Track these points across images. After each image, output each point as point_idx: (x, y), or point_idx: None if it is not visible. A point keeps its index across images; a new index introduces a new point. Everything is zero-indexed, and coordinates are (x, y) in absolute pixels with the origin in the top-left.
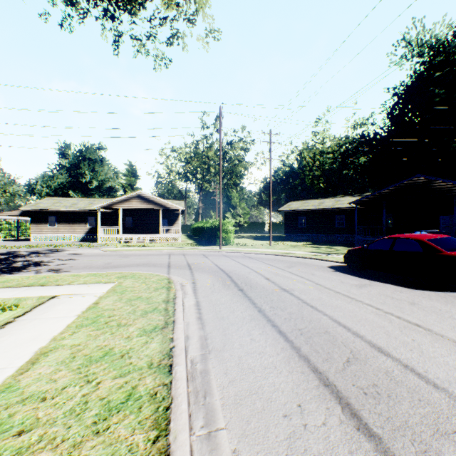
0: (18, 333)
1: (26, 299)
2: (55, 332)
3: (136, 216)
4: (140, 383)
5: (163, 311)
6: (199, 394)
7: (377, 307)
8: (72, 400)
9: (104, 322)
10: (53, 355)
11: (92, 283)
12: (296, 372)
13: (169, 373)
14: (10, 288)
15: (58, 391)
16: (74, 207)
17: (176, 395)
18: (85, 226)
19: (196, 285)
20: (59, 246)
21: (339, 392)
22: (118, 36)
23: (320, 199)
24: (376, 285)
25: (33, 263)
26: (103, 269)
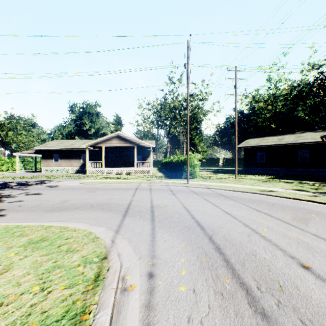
0: None
1: None
2: None
3: (117, 153)
4: None
5: None
6: None
7: None
8: None
9: None
10: None
11: None
12: None
13: None
14: None
15: None
16: (71, 146)
17: None
18: (79, 161)
19: (154, 290)
20: (52, 178)
21: None
22: None
23: (278, 135)
24: None
25: None
26: (45, 213)
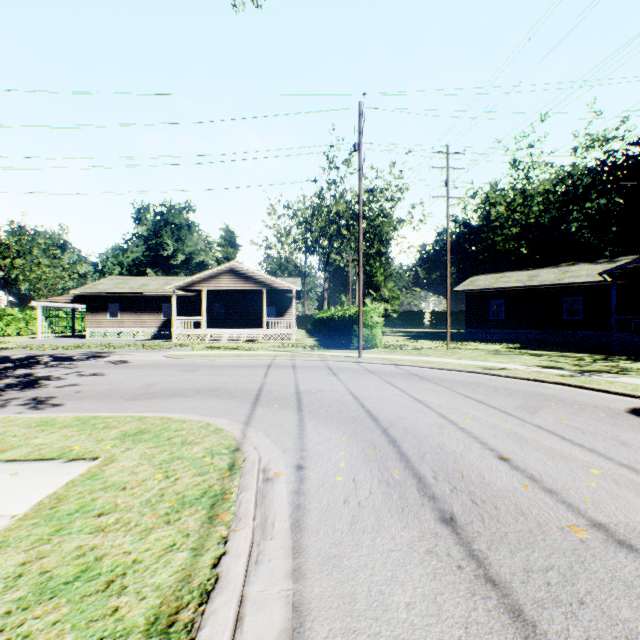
0: None
1: None
2: None
3: (229, 301)
4: None
5: None
6: None
7: None
8: None
9: None
10: None
11: (39, 461)
12: None
13: None
14: None
15: None
16: (143, 289)
17: None
18: (157, 316)
19: (304, 479)
20: (111, 348)
21: None
22: None
23: (530, 269)
24: None
25: (25, 382)
26: (126, 402)
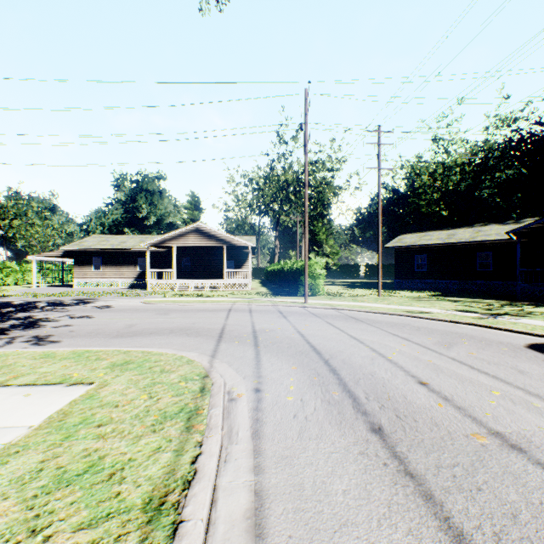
0: None
1: None
2: None
3: (195, 256)
4: None
5: None
6: None
7: None
8: None
9: None
10: None
11: (46, 385)
12: None
13: None
14: None
15: None
16: (122, 246)
17: None
18: (134, 269)
19: (261, 399)
20: (95, 295)
21: None
22: None
23: (449, 229)
24: None
25: (26, 323)
26: (112, 339)
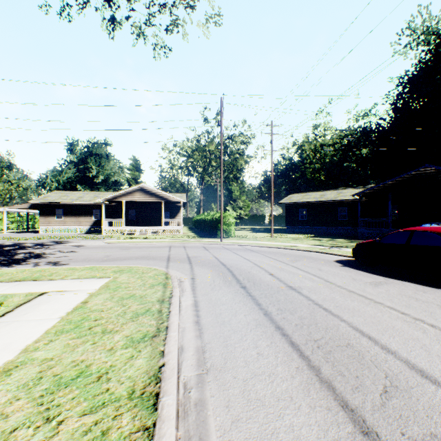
0: None
1: (13, 296)
2: (29, 340)
3: (139, 208)
4: (113, 425)
5: (156, 314)
6: None
7: (403, 311)
8: None
9: (88, 327)
10: (16, 374)
11: (86, 278)
12: (320, 409)
13: (153, 409)
14: (1, 283)
15: (3, 436)
16: (80, 200)
17: None
18: (90, 218)
19: (195, 281)
20: (64, 238)
21: None
22: (113, 17)
23: (322, 191)
24: (393, 283)
25: (34, 256)
26: (102, 262)
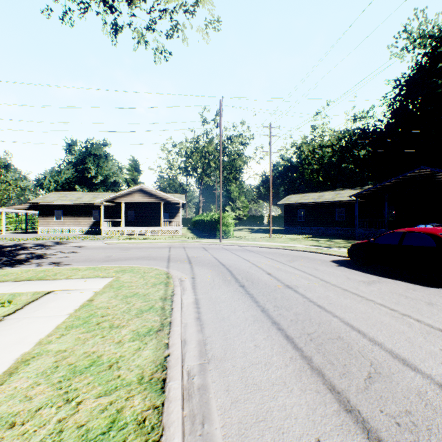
0: (3, 334)
1: (21, 295)
2: (42, 334)
3: (138, 209)
4: (126, 405)
5: (159, 310)
6: (196, 419)
7: (392, 308)
8: (44, 427)
9: (96, 323)
10: (34, 363)
11: (90, 278)
12: (310, 392)
13: (161, 391)
14: (7, 283)
15: (30, 414)
16: (79, 201)
17: (168, 424)
18: (89, 219)
19: (195, 280)
20: (64, 239)
21: (365, 422)
22: (116, 25)
23: (320, 192)
24: (385, 282)
25: (35, 256)
26: (103, 262)
